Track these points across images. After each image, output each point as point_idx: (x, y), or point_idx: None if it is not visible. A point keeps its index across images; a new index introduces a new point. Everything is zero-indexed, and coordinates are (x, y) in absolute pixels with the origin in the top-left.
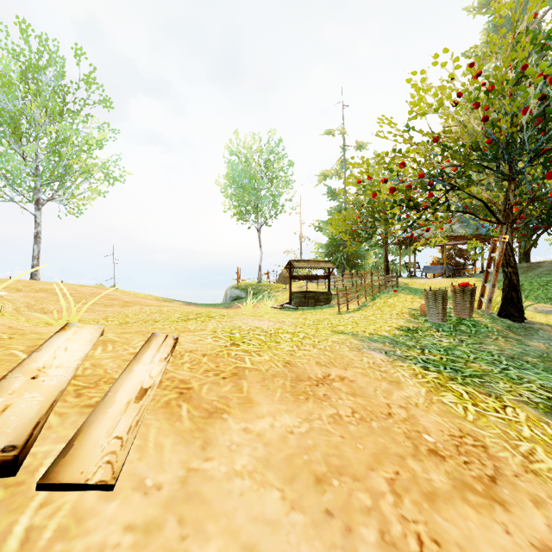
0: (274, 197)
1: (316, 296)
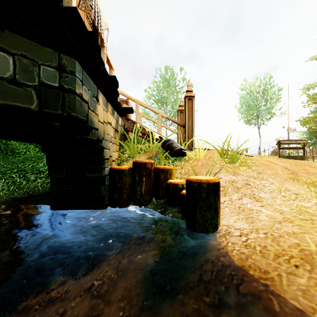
0: (269, 109)
1: (294, 156)
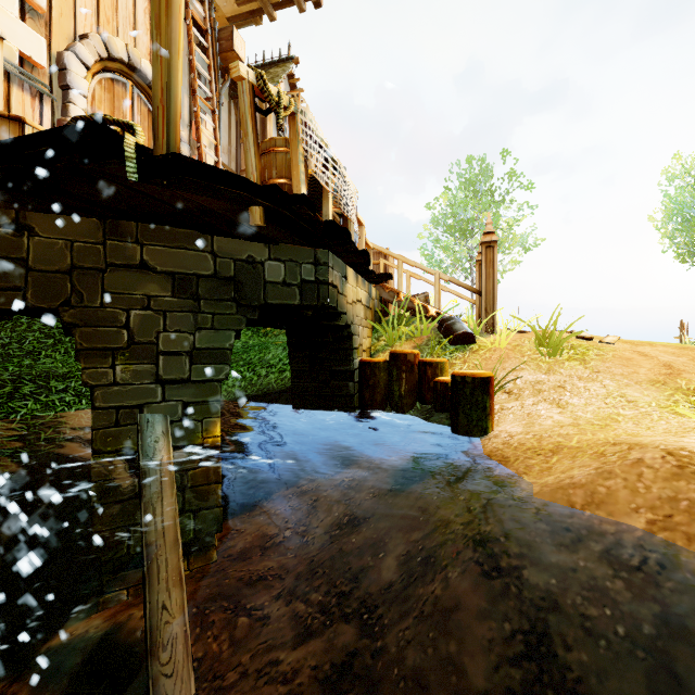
0: None
1: None
